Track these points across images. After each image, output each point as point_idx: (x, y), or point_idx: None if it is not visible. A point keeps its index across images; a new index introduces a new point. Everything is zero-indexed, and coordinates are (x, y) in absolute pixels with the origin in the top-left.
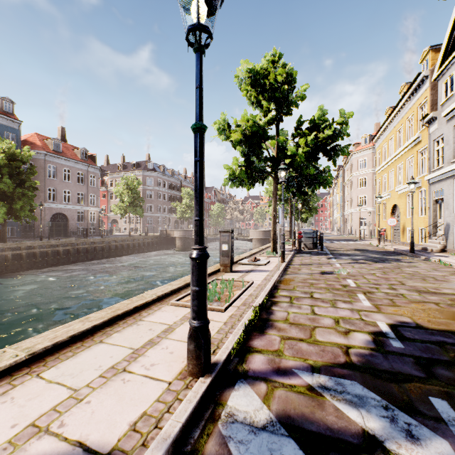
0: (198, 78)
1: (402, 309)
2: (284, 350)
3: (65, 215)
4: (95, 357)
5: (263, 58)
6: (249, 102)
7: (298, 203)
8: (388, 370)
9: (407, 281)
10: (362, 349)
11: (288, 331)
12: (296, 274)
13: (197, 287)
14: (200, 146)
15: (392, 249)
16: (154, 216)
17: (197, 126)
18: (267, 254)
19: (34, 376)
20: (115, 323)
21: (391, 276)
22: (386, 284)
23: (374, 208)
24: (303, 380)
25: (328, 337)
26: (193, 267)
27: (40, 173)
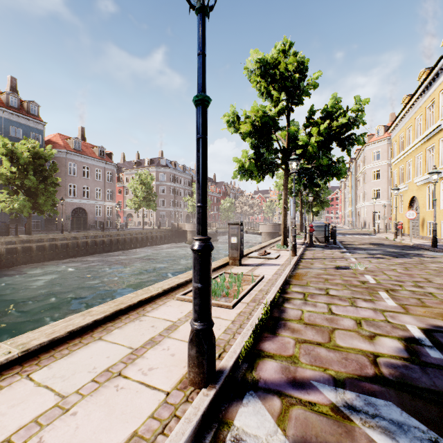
0: (201, 43)
1: (433, 311)
2: (300, 356)
3: (85, 209)
4: (91, 356)
5: (273, 48)
6: (258, 94)
7: (309, 196)
8: (430, 389)
9: (433, 278)
10: (393, 359)
11: (303, 333)
12: (309, 269)
13: (200, 284)
14: (203, 121)
15: (411, 243)
16: (167, 210)
17: (200, 97)
18: (277, 247)
19: (24, 377)
20: (117, 317)
21: (414, 273)
22: (410, 281)
23: (389, 201)
24: (325, 397)
25: (350, 342)
26: (195, 261)
27: (62, 171)
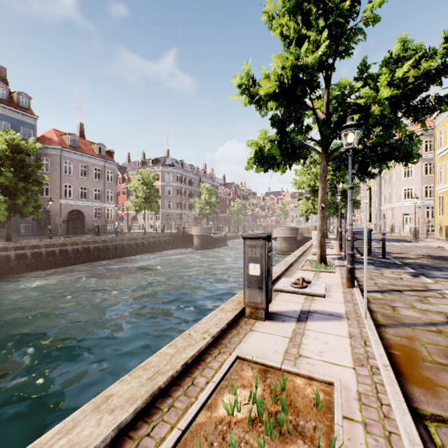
0: None
1: None
2: None
3: (82, 211)
4: None
5: None
6: (282, 51)
7: (338, 195)
8: None
9: None
10: None
11: None
12: (404, 327)
13: None
14: None
15: None
16: (173, 213)
17: None
18: (313, 266)
19: None
20: None
21: None
22: None
23: (423, 202)
24: None
25: None
26: None
27: (57, 169)
